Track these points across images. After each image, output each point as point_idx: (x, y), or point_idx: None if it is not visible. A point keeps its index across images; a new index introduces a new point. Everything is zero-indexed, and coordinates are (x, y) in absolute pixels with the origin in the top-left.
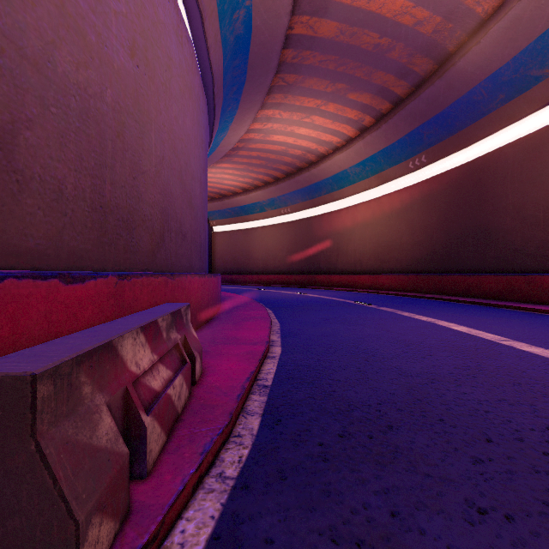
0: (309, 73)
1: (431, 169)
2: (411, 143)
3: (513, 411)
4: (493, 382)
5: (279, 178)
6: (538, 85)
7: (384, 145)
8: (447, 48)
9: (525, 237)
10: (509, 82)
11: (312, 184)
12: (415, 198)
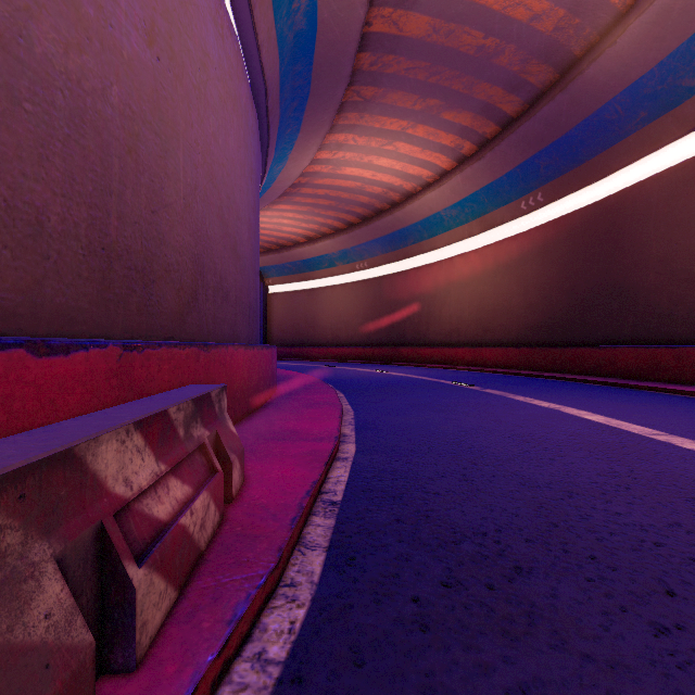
0: (392, 85)
1: (550, 211)
2: (523, 177)
3: (694, 542)
4: (656, 496)
5: (353, 224)
6: (691, 98)
7: (489, 180)
8: (572, 51)
9: (674, 297)
10: (653, 96)
11: (396, 232)
12: (529, 248)
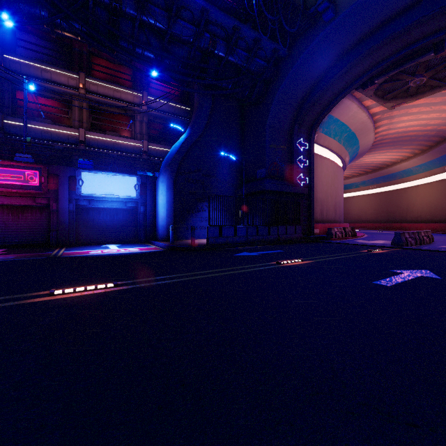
0: (381, 147)
1: None
2: (443, 160)
3: None
4: None
5: (368, 172)
6: None
7: (429, 160)
8: (444, 135)
9: None
10: None
11: (389, 174)
12: None
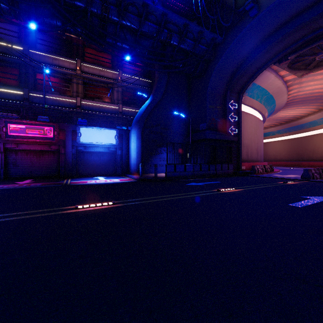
0: (292, 105)
1: None
2: None
3: None
4: None
5: (282, 123)
6: None
7: None
8: None
9: None
10: None
11: (299, 125)
12: None
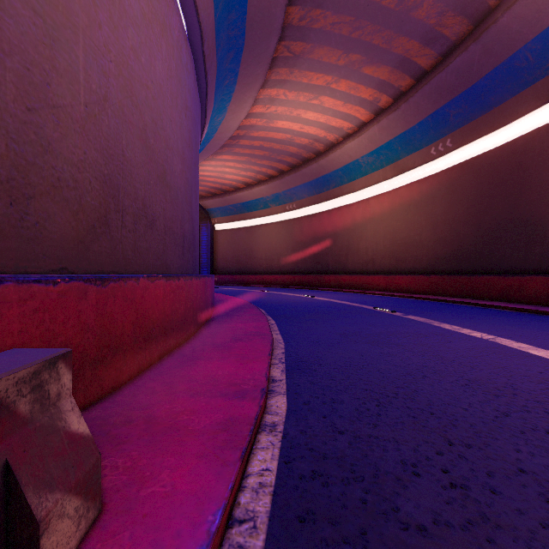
0: (318, 40)
1: (457, 155)
2: (434, 126)
3: None
4: None
5: (283, 171)
6: None
7: (402, 129)
8: (487, 1)
9: None
10: None
11: (320, 177)
12: (438, 189)
